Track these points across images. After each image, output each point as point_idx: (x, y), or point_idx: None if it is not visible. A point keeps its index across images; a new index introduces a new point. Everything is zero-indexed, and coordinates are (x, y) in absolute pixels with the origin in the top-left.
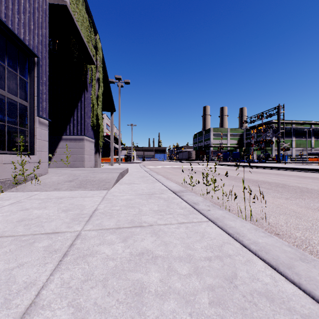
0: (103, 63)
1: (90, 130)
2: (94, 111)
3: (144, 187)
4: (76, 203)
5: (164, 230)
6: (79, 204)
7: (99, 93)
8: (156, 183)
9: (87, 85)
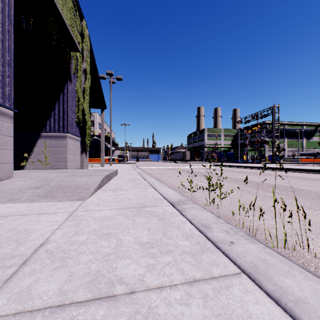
0: (91, 54)
1: (75, 127)
2: (79, 106)
3: (133, 194)
4: (21, 226)
5: (157, 311)
6: (24, 229)
7: (86, 86)
8: (148, 189)
9: (71, 76)
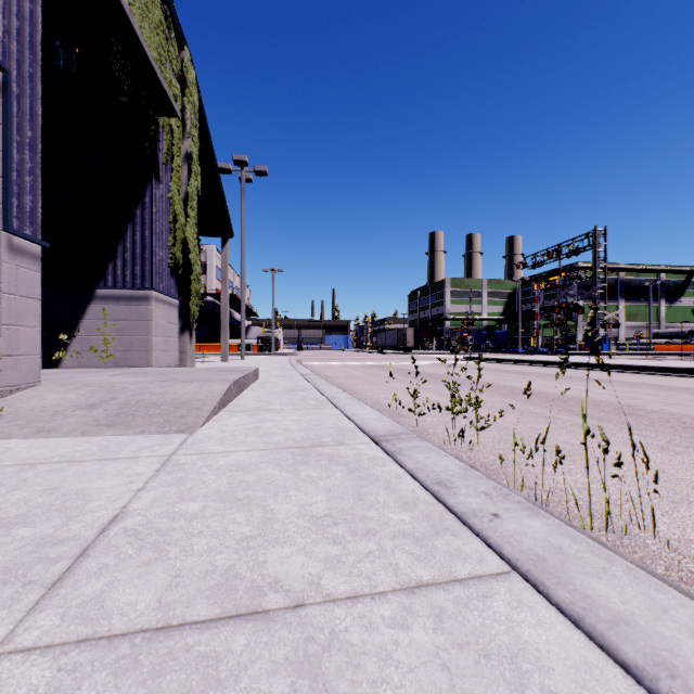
0: (202, 119)
1: (168, 277)
2: (177, 232)
3: (293, 421)
4: (67, 484)
5: (348, 637)
6: (75, 489)
7: (191, 189)
8: (325, 409)
9: (159, 168)
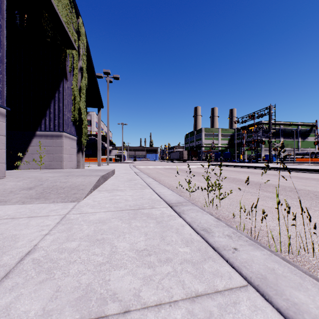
0: (88, 52)
1: (71, 126)
2: (76, 105)
3: (130, 195)
4: (8, 232)
5: None
6: (11, 234)
7: (82, 84)
8: (145, 189)
9: (67, 74)
